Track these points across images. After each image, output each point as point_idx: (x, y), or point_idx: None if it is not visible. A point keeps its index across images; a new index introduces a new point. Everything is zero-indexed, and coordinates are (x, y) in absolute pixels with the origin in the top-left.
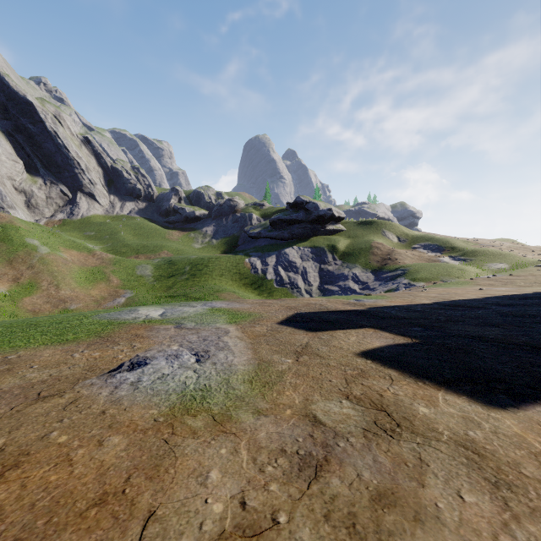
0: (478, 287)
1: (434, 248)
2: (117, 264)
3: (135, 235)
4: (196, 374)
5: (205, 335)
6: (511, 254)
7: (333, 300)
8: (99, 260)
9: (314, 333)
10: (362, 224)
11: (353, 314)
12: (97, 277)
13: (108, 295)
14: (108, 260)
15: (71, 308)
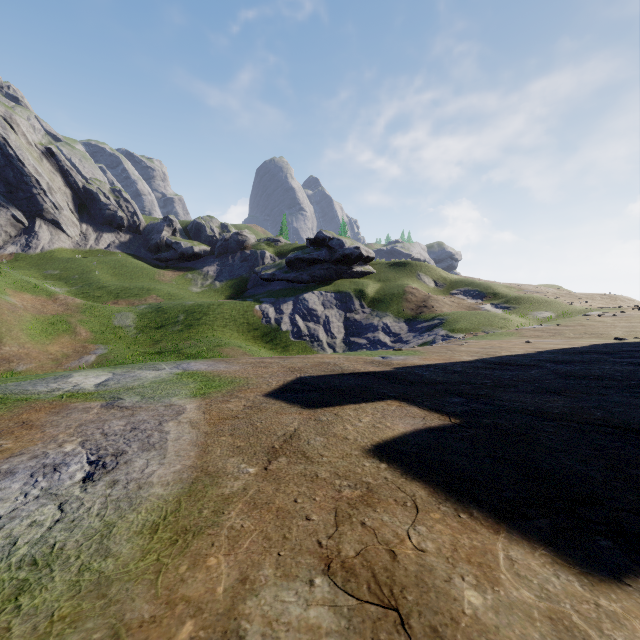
0: (525, 339)
1: (475, 295)
2: (87, 311)
3: (115, 275)
4: (57, 514)
5: (142, 419)
6: (557, 302)
7: (353, 357)
8: (62, 307)
9: (312, 411)
10: (394, 265)
11: (375, 377)
12: (59, 329)
13: (73, 352)
14: (75, 307)
15: (18, 370)
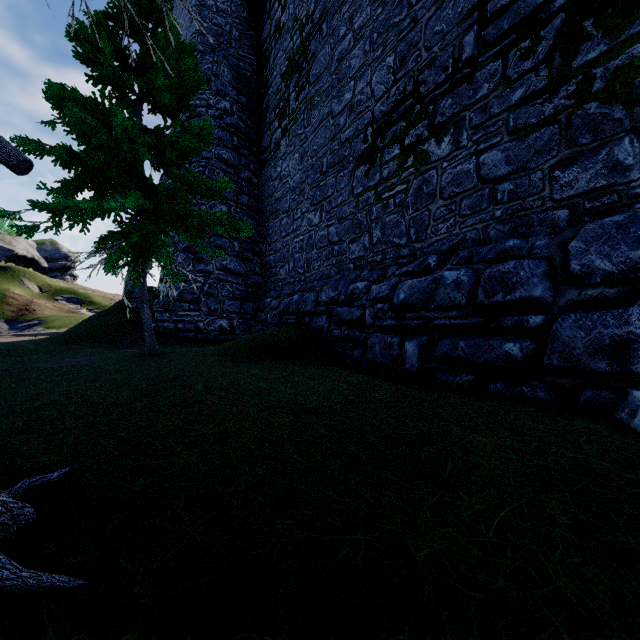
0: None
1: (77, 302)
2: None
3: None
4: None
5: None
6: None
7: None
8: None
9: None
10: None
11: None
12: None
13: None
14: None
15: None
